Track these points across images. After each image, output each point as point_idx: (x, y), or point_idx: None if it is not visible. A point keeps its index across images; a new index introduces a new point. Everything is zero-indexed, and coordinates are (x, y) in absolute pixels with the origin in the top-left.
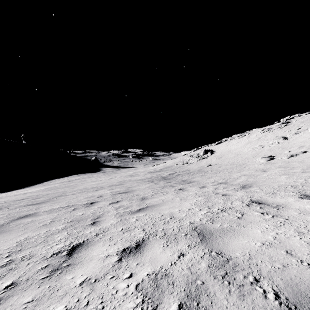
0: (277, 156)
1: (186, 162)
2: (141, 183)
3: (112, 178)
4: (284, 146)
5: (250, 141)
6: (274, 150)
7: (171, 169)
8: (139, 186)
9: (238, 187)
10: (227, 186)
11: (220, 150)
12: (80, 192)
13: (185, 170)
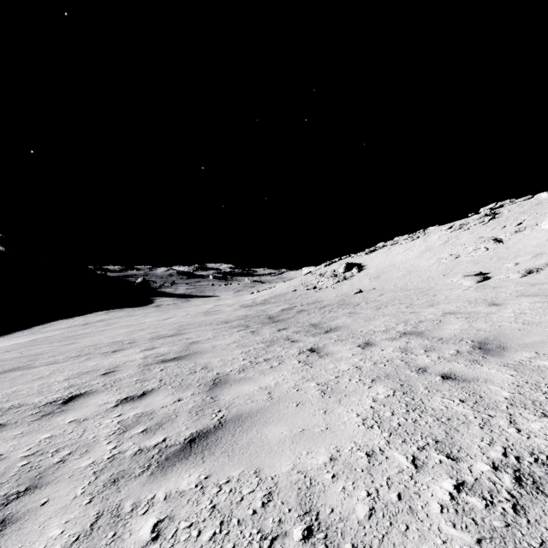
0: (493, 274)
1: (313, 285)
2: (222, 331)
3: (166, 320)
4: (500, 254)
5: (429, 247)
6: (482, 262)
7: (285, 299)
8: (217, 339)
9: (468, 349)
10: (432, 343)
11: (374, 264)
12: (72, 357)
13: (313, 301)
